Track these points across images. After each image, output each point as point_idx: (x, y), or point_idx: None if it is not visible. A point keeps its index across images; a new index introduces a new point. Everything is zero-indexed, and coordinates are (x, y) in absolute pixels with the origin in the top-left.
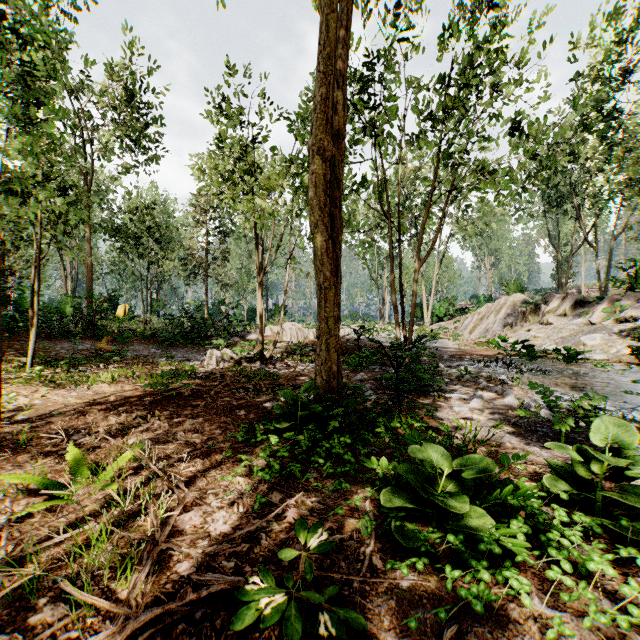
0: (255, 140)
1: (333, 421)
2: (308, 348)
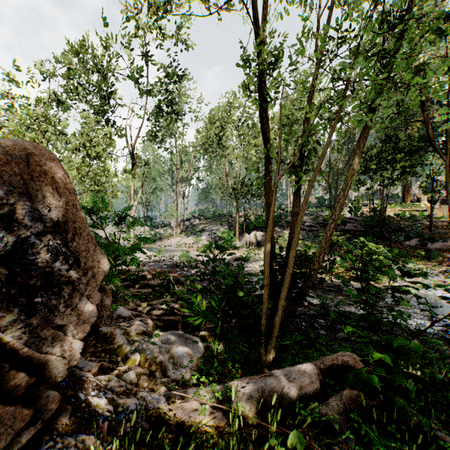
0: None
1: None
2: None
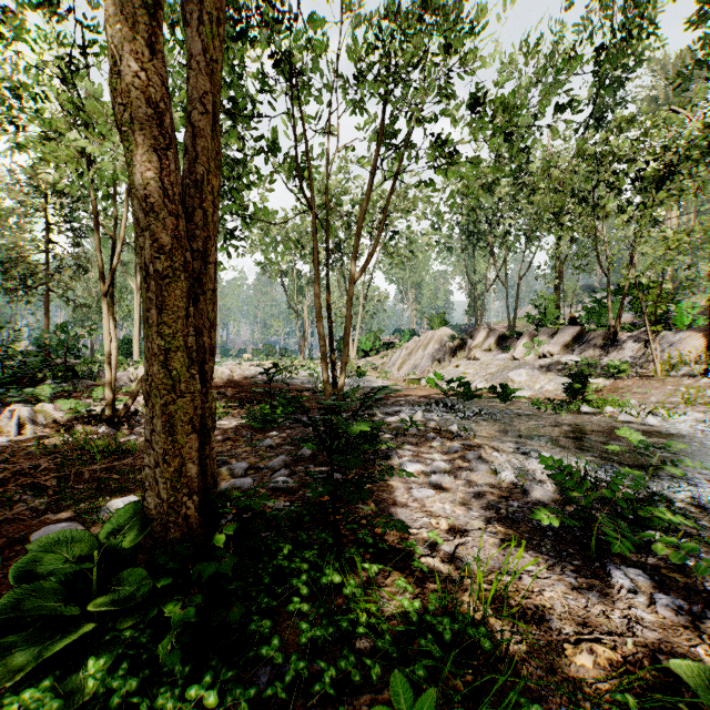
0: (86, 46)
1: (163, 649)
2: None
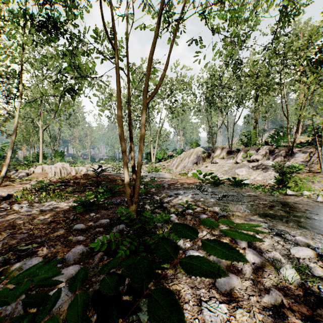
0: None
1: None
2: (55, 185)
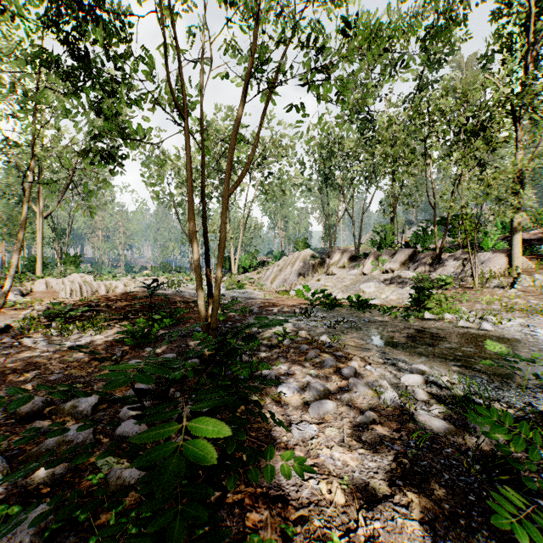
0: None
1: None
2: (80, 309)
